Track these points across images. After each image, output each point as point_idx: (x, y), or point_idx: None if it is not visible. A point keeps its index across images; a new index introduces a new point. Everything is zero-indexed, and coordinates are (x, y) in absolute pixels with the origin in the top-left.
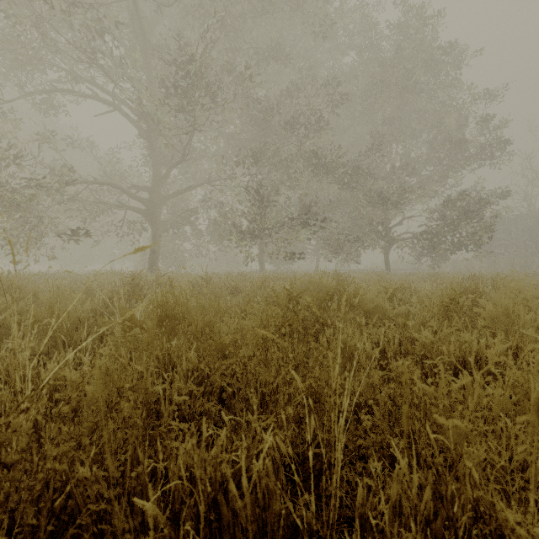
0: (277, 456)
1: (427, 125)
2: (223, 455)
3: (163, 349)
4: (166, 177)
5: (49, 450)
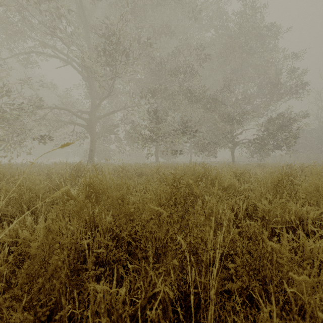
0: (167, 297)
1: (257, 73)
2: (126, 298)
3: (89, 215)
4: (99, 105)
5: (2, 291)
